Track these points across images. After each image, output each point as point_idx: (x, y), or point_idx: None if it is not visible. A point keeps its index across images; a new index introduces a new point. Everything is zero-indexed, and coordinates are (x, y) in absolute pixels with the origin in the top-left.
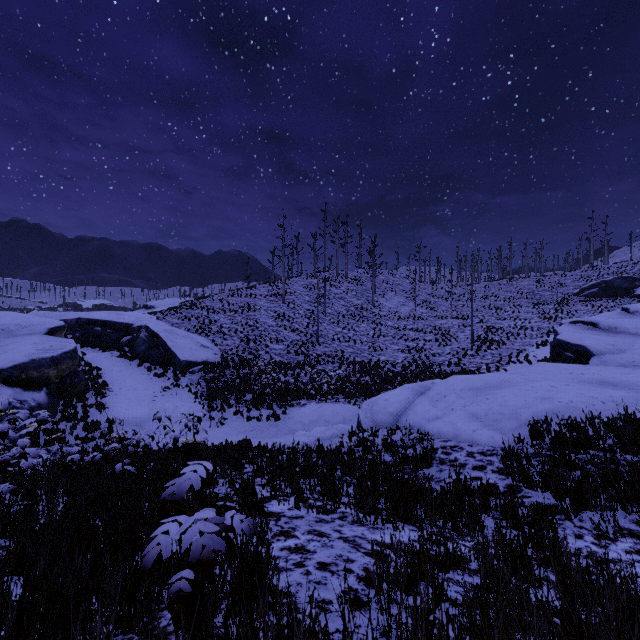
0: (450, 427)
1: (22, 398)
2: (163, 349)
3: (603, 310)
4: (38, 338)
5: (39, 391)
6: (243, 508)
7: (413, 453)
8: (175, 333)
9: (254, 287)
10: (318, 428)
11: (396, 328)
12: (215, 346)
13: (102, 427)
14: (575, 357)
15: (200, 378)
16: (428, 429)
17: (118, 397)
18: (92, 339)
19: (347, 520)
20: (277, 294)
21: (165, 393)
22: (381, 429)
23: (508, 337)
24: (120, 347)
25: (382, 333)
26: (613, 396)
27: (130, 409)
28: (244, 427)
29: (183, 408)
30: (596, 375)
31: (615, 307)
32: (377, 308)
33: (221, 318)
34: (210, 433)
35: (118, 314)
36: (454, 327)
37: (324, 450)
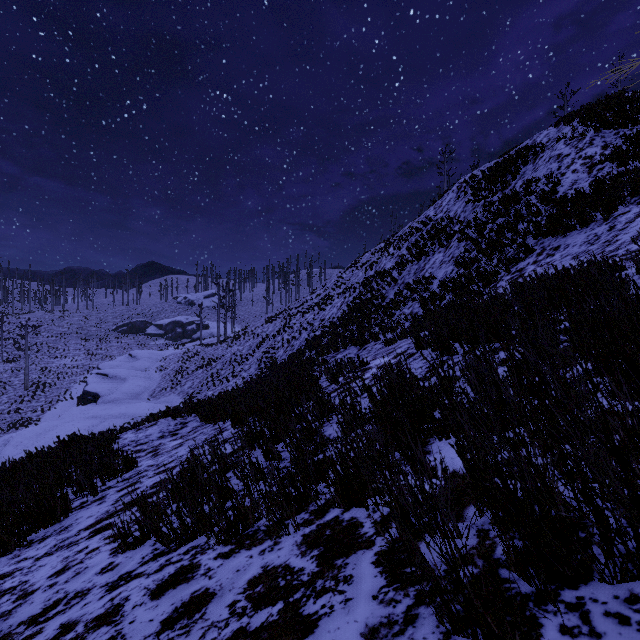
0: None
1: None
2: None
3: (127, 346)
4: None
5: None
6: None
7: None
8: None
9: None
10: None
11: None
12: None
13: None
14: (93, 398)
15: None
16: (17, 459)
17: None
18: None
19: None
20: None
21: None
22: None
23: (59, 377)
24: None
25: None
26: (93, 423)
27: None
28: None
29: None
30: (93, 413)
31: (134, 344)
32: None
33: None
34: None
35: None
36: (7, 372)
37: None
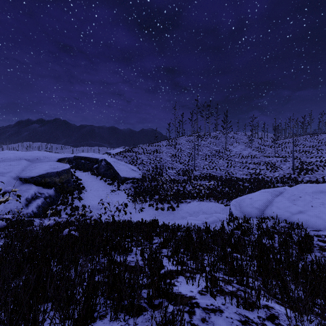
0: (317, 219)
1: (42, 192)
2: (112, 171)
3: None
4: (52, 163)
5: (50, 189)
6: (150, 288)
7: (298, 239)
8: (119, 163)
9: (159, 142)
10: (202, 215)
11: (240, 162)
12: (139, 170)
13: (78, 209)
14: None
15: (131, 186)
16: (294, 220)
17: (89, 194)
18: (80, 166)
19: (282, 325)
20: (171, 145)
21: (112, 193)
22: (250, 218)
23: (318, 167)
24: (92, 170)
25: (232, 165)
26: None
27: (94, 200)
28: (154, 213)
29: (121, 201)
30: None
31: None
32: (228, 151)
33: (142, 156)
34: (135, 216)
35: (92, 154)
36: (278, 162)
37: (211, 230)
